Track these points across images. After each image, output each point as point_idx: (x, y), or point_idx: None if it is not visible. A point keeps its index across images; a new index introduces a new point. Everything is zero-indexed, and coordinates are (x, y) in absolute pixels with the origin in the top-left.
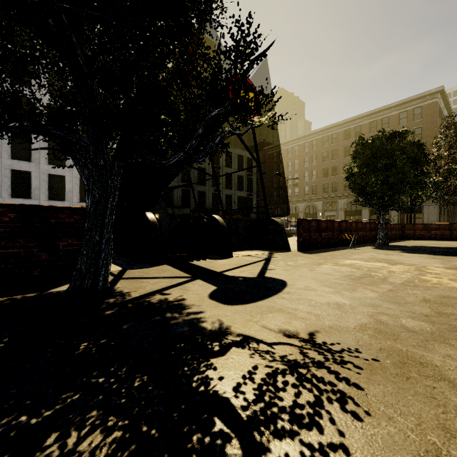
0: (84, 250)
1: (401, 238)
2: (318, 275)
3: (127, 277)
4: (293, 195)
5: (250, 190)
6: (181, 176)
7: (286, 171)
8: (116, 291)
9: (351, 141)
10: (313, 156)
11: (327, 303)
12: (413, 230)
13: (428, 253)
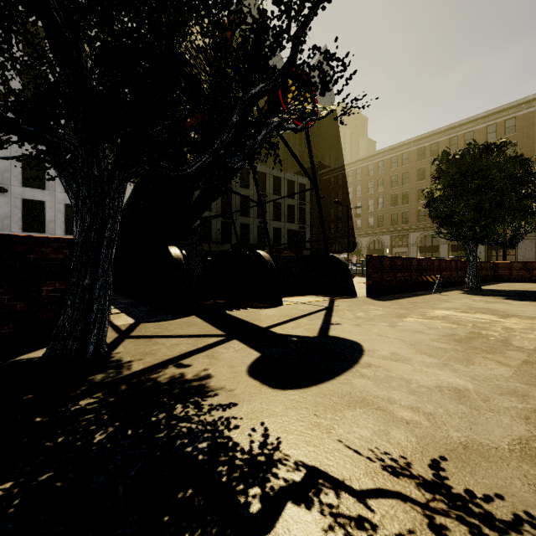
0: (68, 298)
1: (493, 280)
2: (405, 333)
3: (136, 335)
4: (355, 228)
5: (302, 222)
6: (221, 205)
7: (346, 199)
8: (111, 360)
9: (426, 162)
10: (379, 180)
11: (437, 387)
12: (509, 270)
13: None
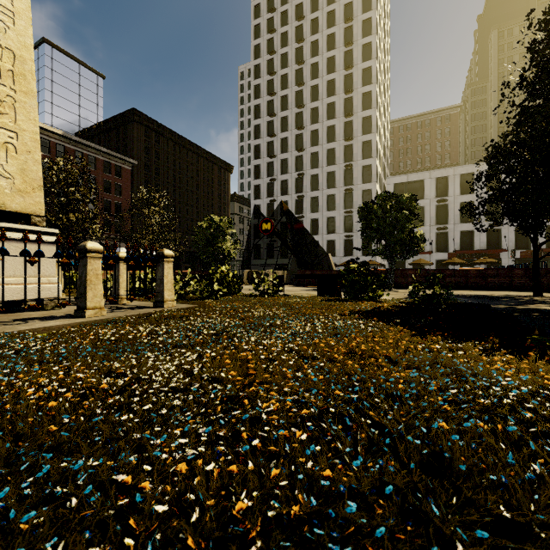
0: None
1: (549, 290)
2: None
3: None
4: None
5: None
6: (436, 218)
7: None
8: None
9: None
10: None
11: None
12: None
13: None
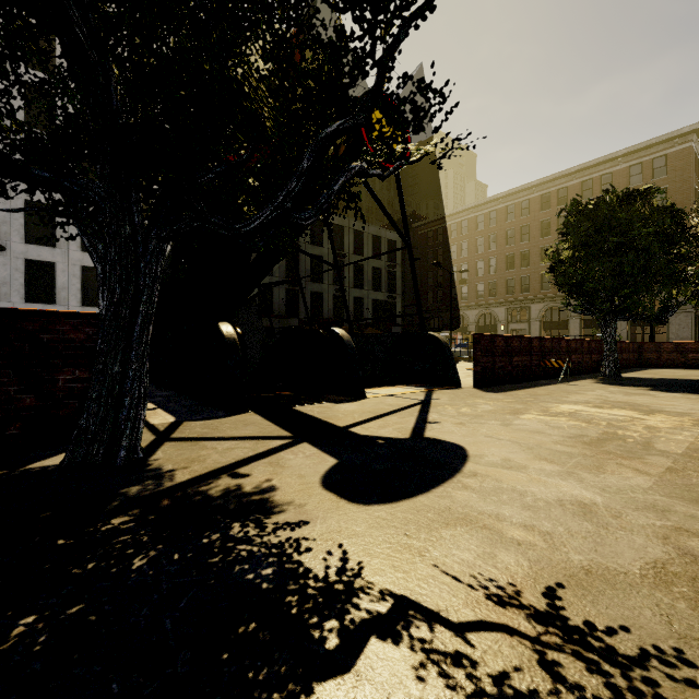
0: (93, 390)
1: (637, 366)
2: (521, 434)
3: (179, 437)
4: (460, 297)
5: (392, 290)
6: (285, 268)
7: (448, 261)
8: (149, 468)
9: (552, 212)
10: (491, 236)
11: (557, 500)
12: (658, 353)
13: (697, 391)
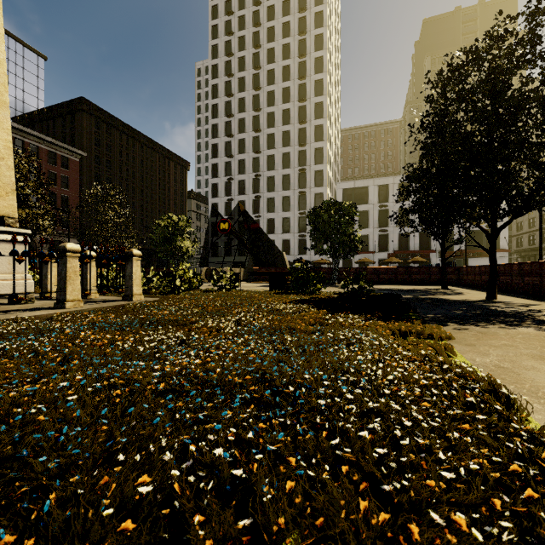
0: None
1: (457, 285)
2: None
3: None
4: None
5: None
6: (379, 221)
7: None
8: None
9: None
10: None
11: None
12: (462, 275)
13: None
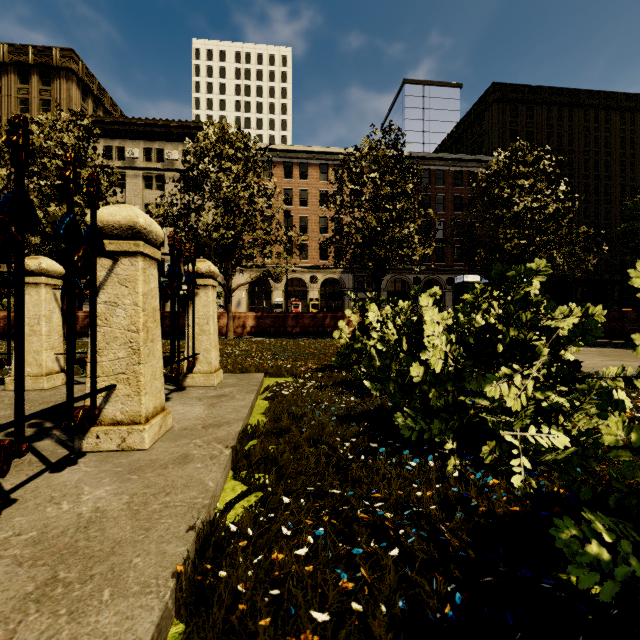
0: None
1: None
2: None
3: None
4: None
5: None
6: None
7: None
8: None
9: None
10: None
11: None
12: None
13: None
